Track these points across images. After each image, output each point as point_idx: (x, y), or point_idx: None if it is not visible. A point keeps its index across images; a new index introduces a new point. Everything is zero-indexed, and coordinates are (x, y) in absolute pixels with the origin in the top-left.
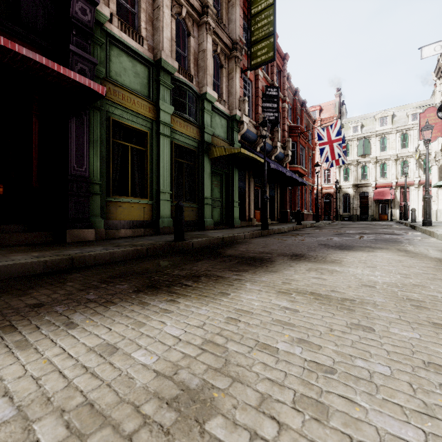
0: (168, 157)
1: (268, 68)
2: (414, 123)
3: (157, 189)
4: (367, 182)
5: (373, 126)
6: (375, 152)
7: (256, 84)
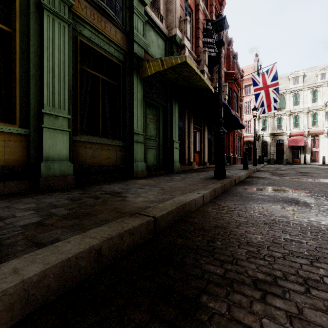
0: (65, 56)
1: (208, 6)
2: (323, 81)
3: (40, 109)
4: (282, 131)
5: (287, 84)
6: (289, 106)
7: (197, 15)
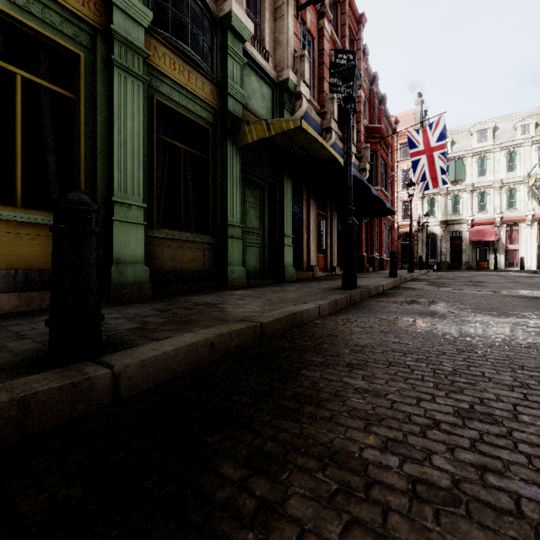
0: (139, 125)
1: (338, 28)
2: (525, 137)
3: (109, 196)
4: (460, 218)
5: (468, 142)
6: (471, 177)
7: (320, 44)
